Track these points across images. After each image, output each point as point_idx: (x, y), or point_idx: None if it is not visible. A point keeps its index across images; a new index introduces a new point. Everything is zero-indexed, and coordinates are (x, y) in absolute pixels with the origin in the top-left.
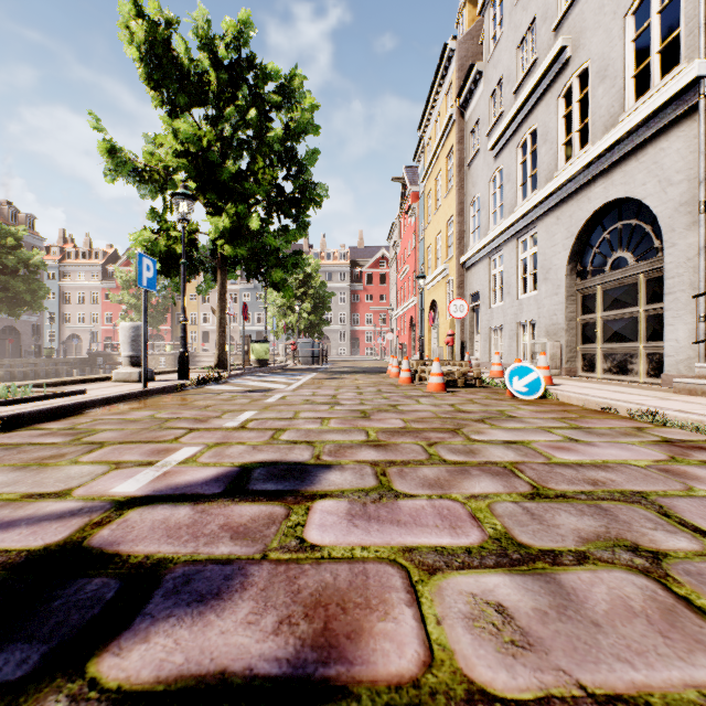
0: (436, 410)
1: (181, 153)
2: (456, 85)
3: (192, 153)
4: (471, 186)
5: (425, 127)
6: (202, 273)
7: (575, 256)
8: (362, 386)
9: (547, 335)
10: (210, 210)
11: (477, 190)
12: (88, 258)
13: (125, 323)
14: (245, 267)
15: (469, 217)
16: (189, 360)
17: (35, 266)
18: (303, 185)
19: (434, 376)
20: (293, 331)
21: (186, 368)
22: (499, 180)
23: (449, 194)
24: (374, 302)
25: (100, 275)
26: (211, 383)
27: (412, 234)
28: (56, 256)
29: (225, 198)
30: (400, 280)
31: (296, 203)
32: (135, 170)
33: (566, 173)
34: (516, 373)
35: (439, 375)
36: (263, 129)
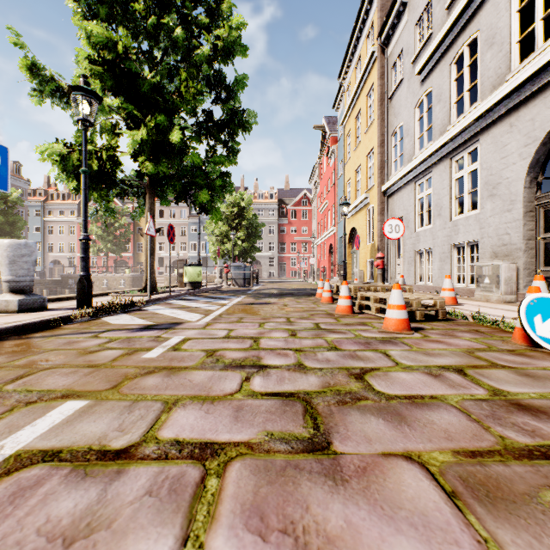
0: (460, 401)
1: (94, 59)
2: (377, 24)
3: (110, 64)
4: (393, 118)
5: (345, 74)
6: (158, 210)
7: (536, 165)
8: (293, 317)
9: (495, 257)
10: (129, 123)
11: (399, 119)
12: (67, 199)
13: (2, 240)
14: (172, 189)
15: (390, 147)
16: (91, 284)
17: (13, 202)
18: (232, 112)
19: (394, 309)
20: (229, 256)
21: (87, 295)
22: (426, 104)
23: (370, 128)
24: (297, 234)
25: (77, 212)
26: (117, 311)
27: (331, 173)
28: (42, 197)
29: (144, 109)
30: (321, 214)
31: (224, 127)
32: (60, 91)
33: (531, 66)
34: (537, 309)
35: (402, 308)
36: (190, 51)
